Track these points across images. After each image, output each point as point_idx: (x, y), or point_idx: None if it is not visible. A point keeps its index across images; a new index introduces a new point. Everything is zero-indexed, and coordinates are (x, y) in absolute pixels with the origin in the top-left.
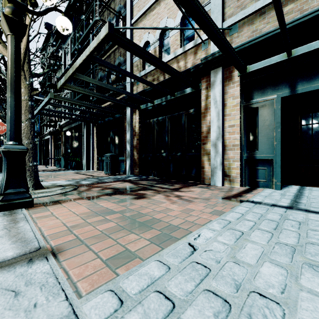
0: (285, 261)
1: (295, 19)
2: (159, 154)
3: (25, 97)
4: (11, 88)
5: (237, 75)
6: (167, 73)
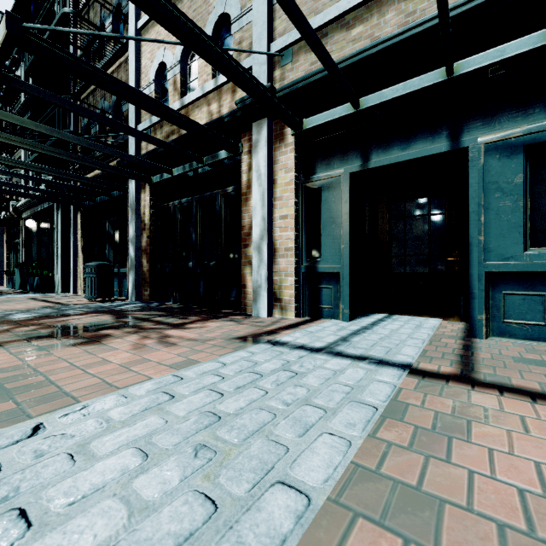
0: (168, 444)
1: (361, 50)
2: (183, 264)
3: None
4: None
5: (290, 133)
6: (166, 120)
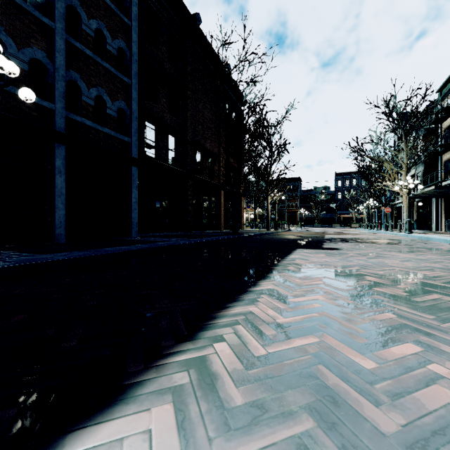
0: None
1: None
2: None
3: (406, 204)
4: (407, 207)
5: None
6: None
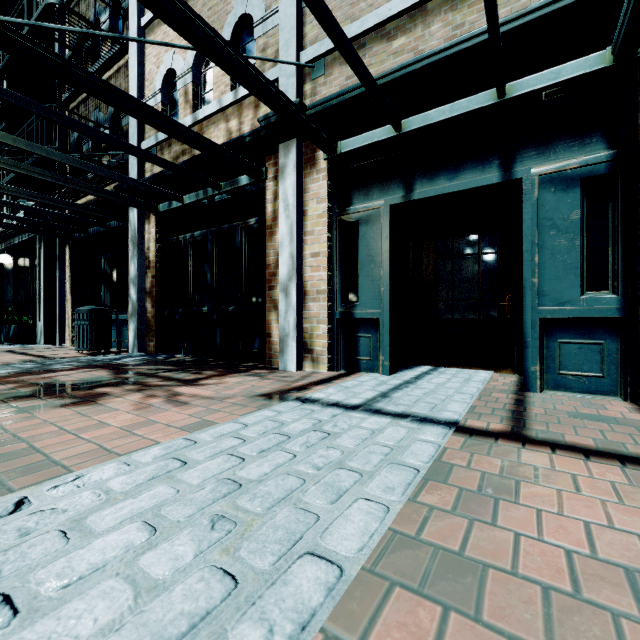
0: (180, 516)
1: (403, 65)
2: (197, 309)
3: None
4: None
5: (323, 157)
6: (176, 137)
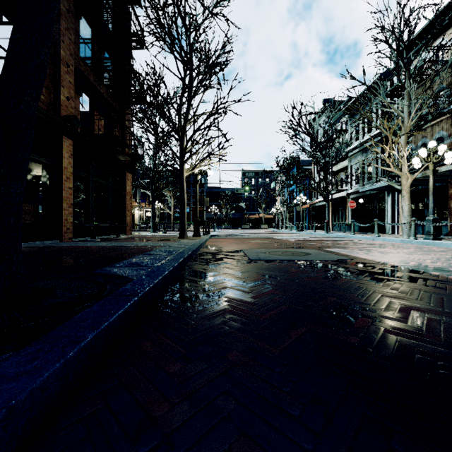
0: None
1: None
2: None
3: (408, 192)
4: (432, 195)
5: None
6: None
